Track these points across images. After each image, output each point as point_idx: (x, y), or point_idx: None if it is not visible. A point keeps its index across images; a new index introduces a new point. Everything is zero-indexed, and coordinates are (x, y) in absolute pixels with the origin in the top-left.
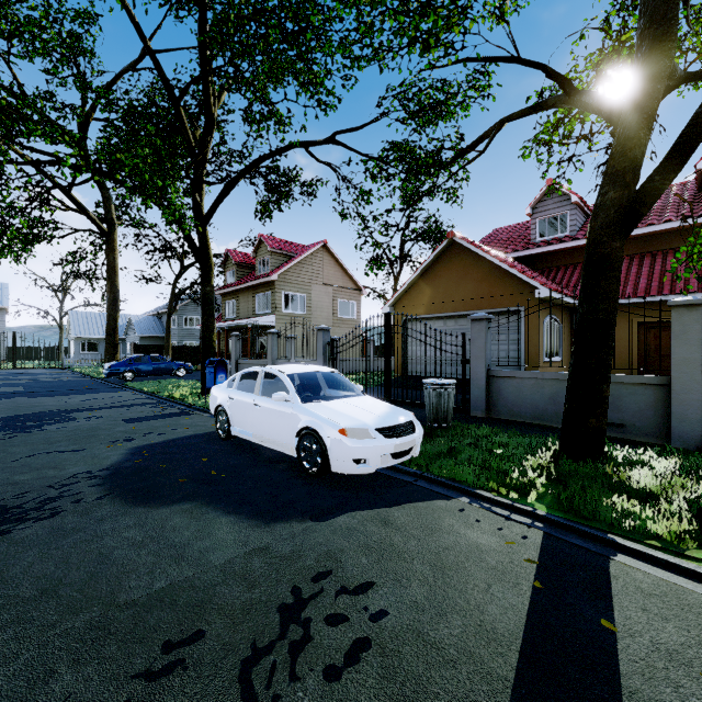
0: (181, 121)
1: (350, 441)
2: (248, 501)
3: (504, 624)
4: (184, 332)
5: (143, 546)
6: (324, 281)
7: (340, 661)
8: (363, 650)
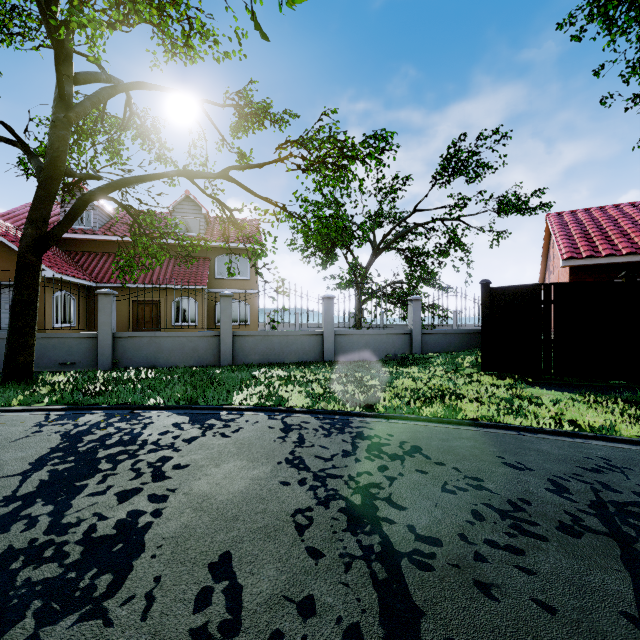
0: None
1: None
2: None
3: None
4: None
5: None
6: None
7: None
8: None
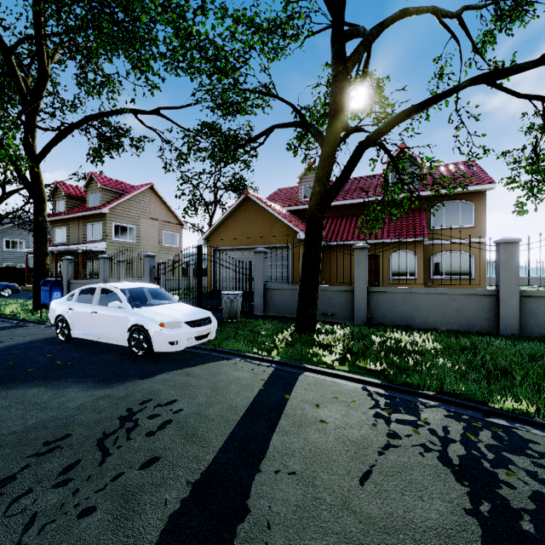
0: (14, 71)
1: (167, 330)
2: (91, 375)
3: (241, 404)
4: (6, 255)
5: (10, 407)
6: (151, 216)
7: (155, 429)
8: (168, 424)
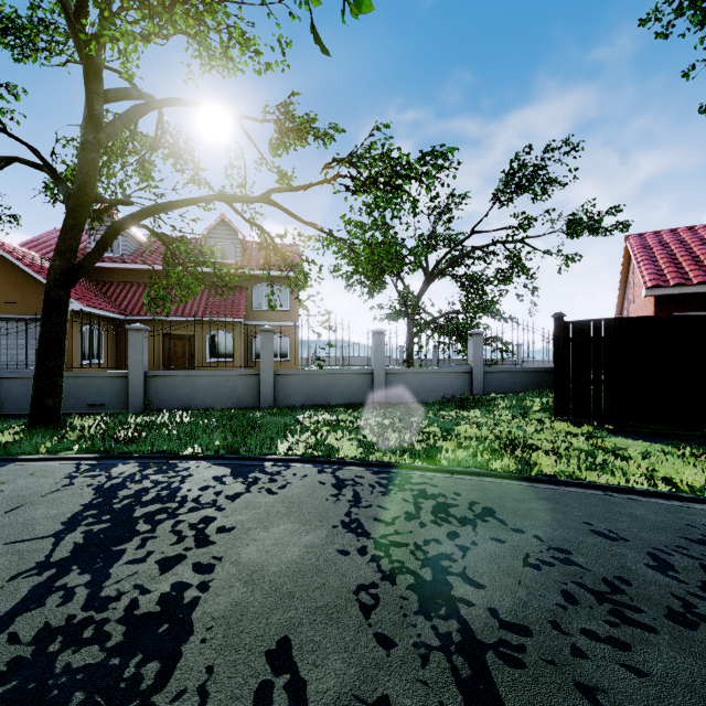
0: None
1: None
2: None
3: None
4: None
5: None
6: None
7: None
8: None
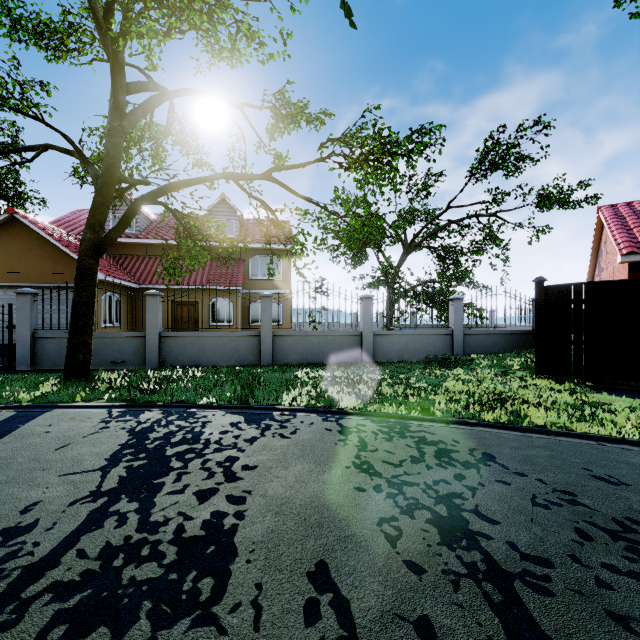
0: None
1: None
2: None
3: None
4: None
5: None
6: None
7: None
8: None
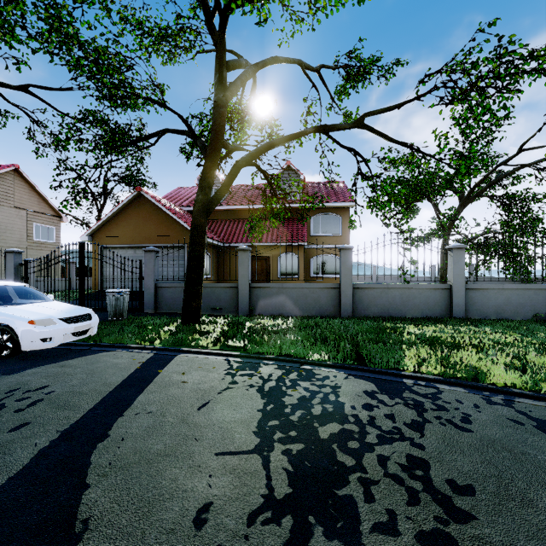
0: None
1: (38, 328)
2: None
3: (116, 380)
4: None
5: None
6: (15, 204)
7: (25, 407)
8: (39, 402)
